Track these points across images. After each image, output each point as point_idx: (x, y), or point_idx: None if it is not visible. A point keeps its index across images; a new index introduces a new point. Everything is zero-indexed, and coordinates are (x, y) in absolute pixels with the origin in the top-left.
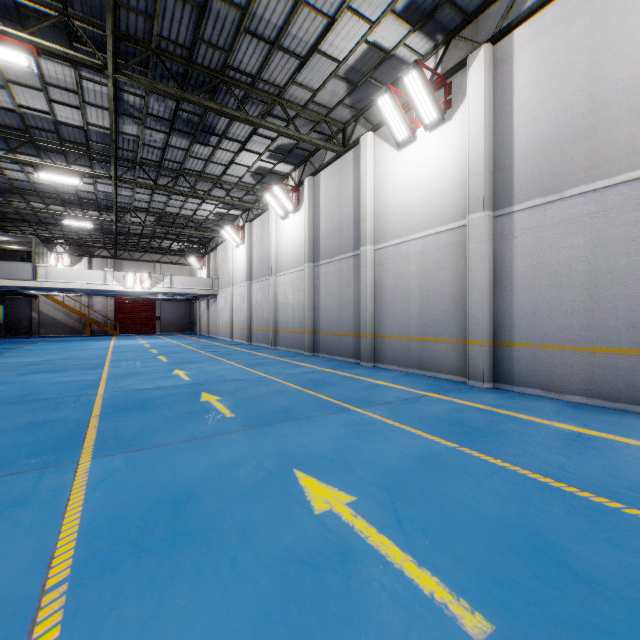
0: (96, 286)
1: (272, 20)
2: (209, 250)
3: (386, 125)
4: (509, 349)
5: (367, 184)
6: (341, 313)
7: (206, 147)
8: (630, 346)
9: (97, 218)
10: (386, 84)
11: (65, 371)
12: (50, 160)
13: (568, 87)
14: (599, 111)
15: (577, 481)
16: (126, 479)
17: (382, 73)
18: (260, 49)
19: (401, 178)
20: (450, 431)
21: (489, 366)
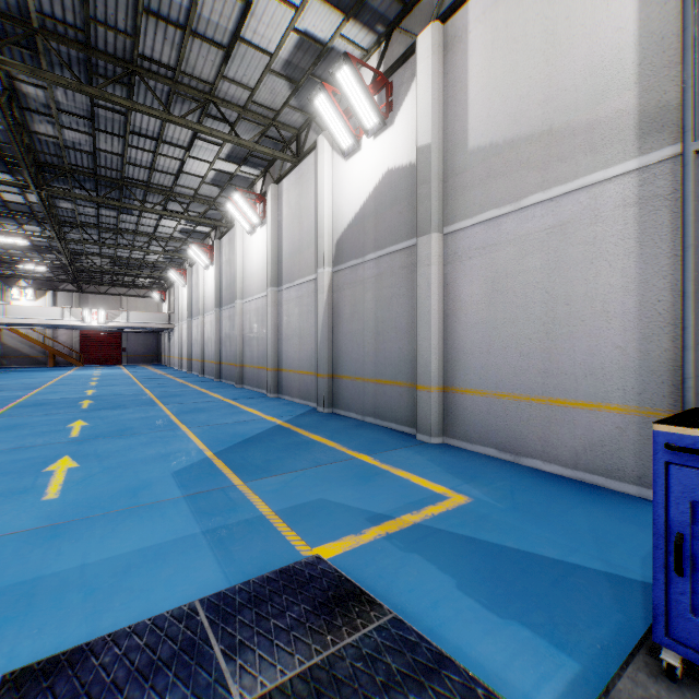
0: (54, 321)
1: (143, 159)
2: (169, 286)
3: (237, 220)
4: (282, 373)
5: (237, 256)
6: (231, 348)
7: (132, 216)
8: (307, 370)
9: (52, 262)
10: (245, 187)
11: (7, 391)
12: (4, 221)
13: (295, 223)
14: (301, 240)
15: (188, 421)
16: (5, 422)
17: (237, 182)
18: (143, 170)
19: (251, 255)
20: (185, 411)
21: (274, 383)
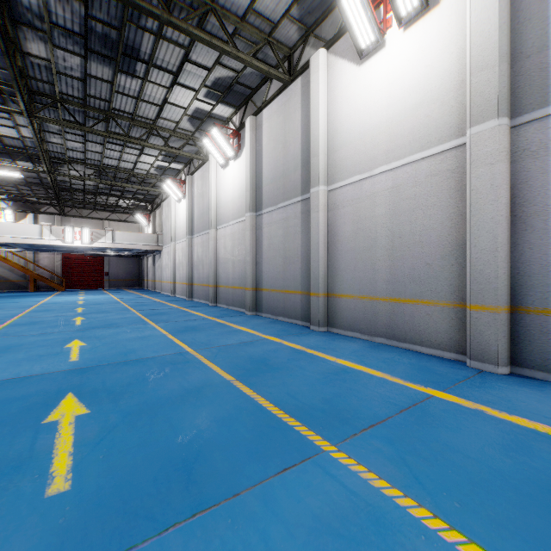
0: (31, 240)
1: None
2: (155, 207)
3: (346, 27)
4: (540, 318)
5: (319, 112)
6: (287, 267)
7: (133, 79)
8: None
9: (27, 168)
10: None
11: None
12: None
13: None
14: None
15: None
16: None
17: None
18: None
19: (363, 98)
20: None
21: (506, 342)
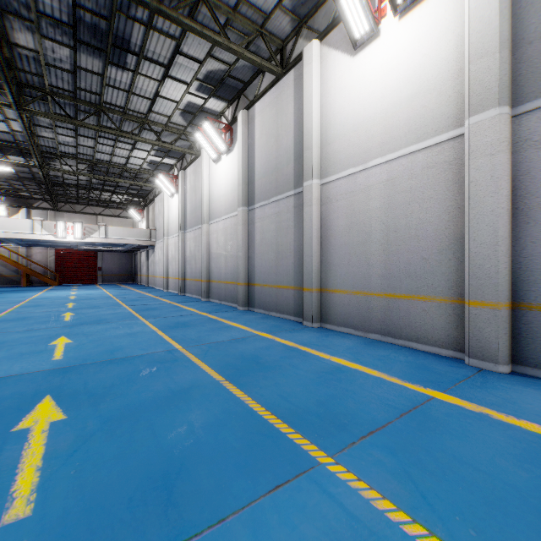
0: (23, 235)
1: None
2: (148, 202)
3: (340, 16)
4: None
5: (312, 104)
6: (279, 262)
7: (124, 72)
8: None
9: (19, 162)
10: None
11: None
12: None
13: None
14: None
15: None
16: None
17: None
18: None
19: (357, 90)
20: None
21: (507, 340)
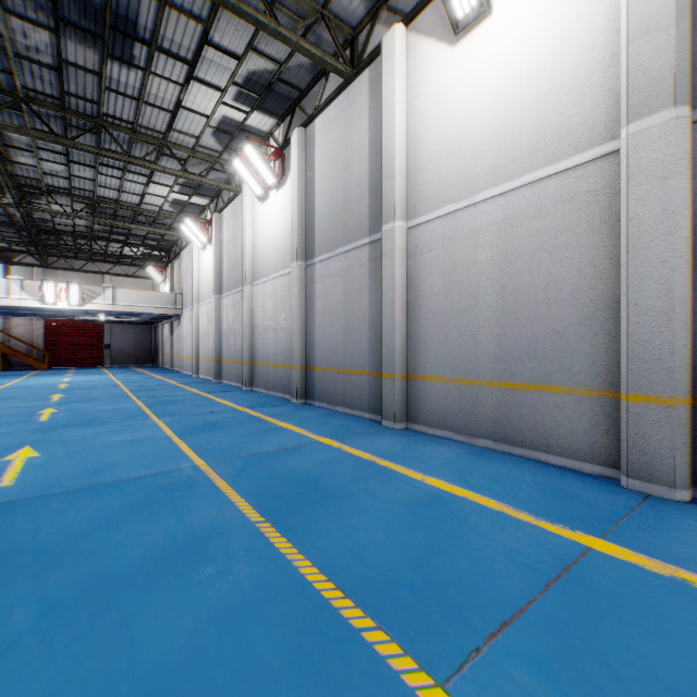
0: None
1: None
2: (172, 257)
3: None
4: None
5: (394, 115)
6: (348, 338)
7: (130, 70)
8: None
9: None
10: None
11: None
12: None
13: None
14: None
15: None
16: None
17: None
18: None
19: (459, 93)
20: None
21: (686, 452)
